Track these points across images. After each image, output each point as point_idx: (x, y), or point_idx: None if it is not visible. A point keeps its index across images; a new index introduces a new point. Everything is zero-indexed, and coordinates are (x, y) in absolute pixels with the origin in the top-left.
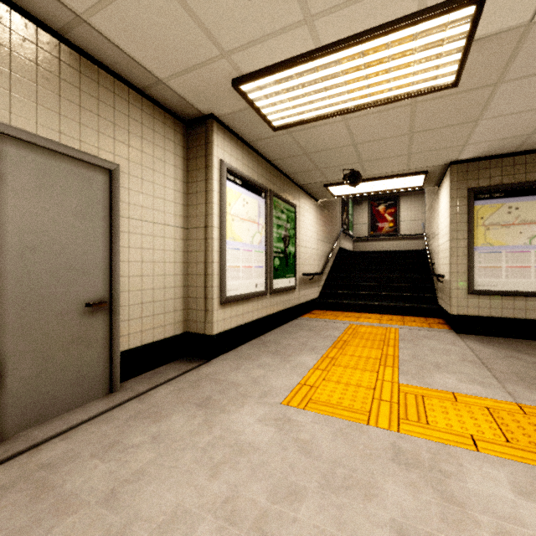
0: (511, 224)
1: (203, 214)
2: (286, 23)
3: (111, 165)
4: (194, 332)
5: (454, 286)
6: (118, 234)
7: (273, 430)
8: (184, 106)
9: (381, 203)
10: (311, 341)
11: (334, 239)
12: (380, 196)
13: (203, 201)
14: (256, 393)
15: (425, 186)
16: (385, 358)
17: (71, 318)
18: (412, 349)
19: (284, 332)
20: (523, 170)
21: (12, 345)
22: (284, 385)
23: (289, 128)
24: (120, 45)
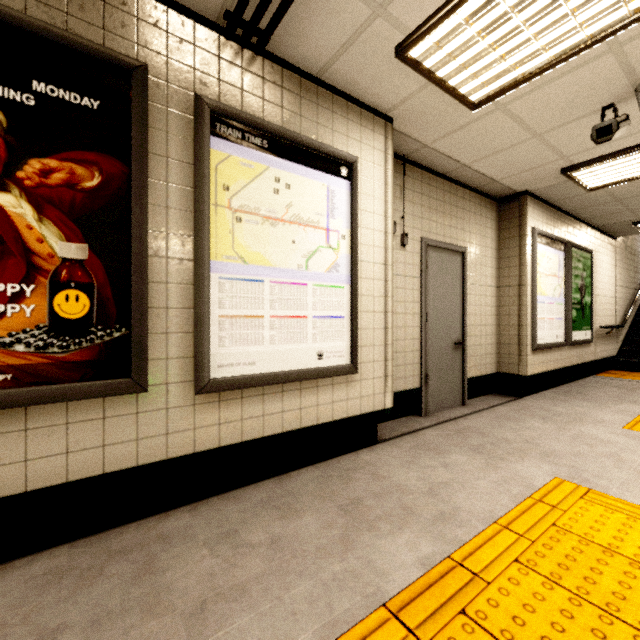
0: None
1: (516, 275)
2: (634, 132)
3: (463, 249)
4: (506, 372)
5: None
6: (466, 296)
7: (625, 438)
8: (503, 191)
9: None
10: (626, 396)
11: (637, 283)
12: None
13: (516, 264)
14: (590, 420)
15: None
16: None
17: (448, 351)
18: None
19: (583, 386)
20: None
21: (430, 363)
22: (616, 420)
23: (607, 187)
24: (480, 171)
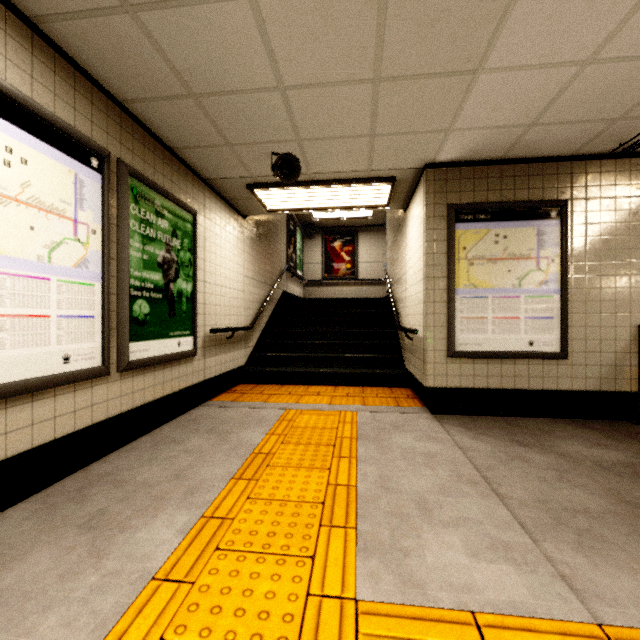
0: (498, 258)
1: None
2: None
3: None
4: None
5: (430, 346)
6: None
7: None
8: None
9: (337, 239)
10: (202, 463)
11: (275, 280)
12: (336, 229)
13: None
14: None
15: (389, 206)
16: (333, 498)
17: None
18: (378, 460)
19: (156, 444)
20: (511, 185)
21: None
22: None
23: None
24: None
